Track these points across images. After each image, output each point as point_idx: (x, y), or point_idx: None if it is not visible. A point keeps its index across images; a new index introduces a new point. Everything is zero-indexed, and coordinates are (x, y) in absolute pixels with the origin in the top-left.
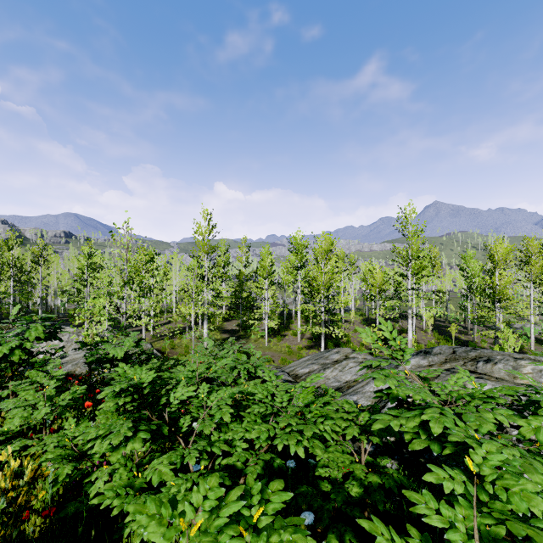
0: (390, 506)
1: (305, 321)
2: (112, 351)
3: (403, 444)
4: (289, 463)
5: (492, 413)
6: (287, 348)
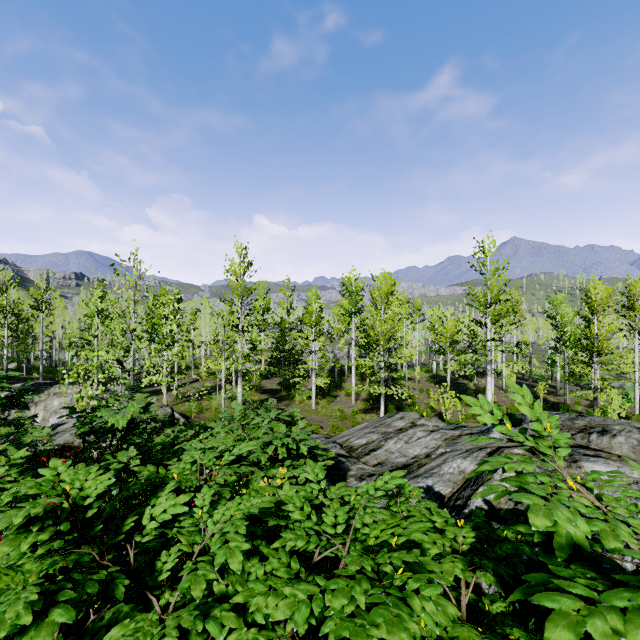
0: None
1: (360, 379)
2: (111, 420)
3: None
4: None
5: None
6: (338, 411)
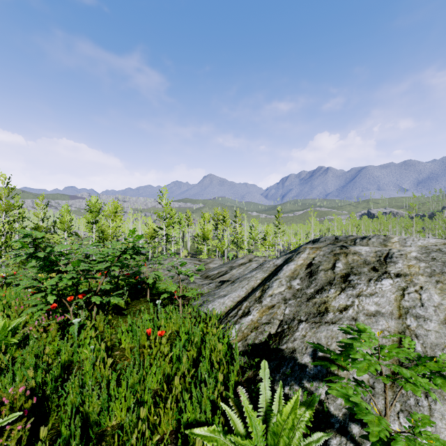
0: None
1: None
2: None
3: None
4: None
5: None
6: None
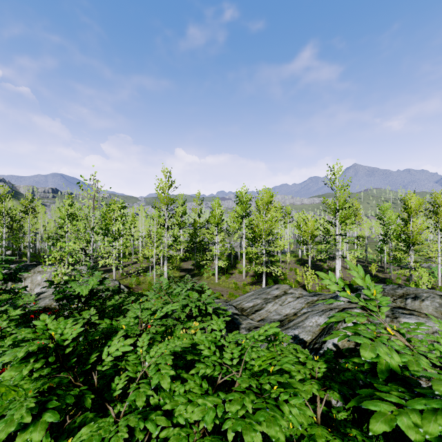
0: None
1: (248, 262)
2: (77, 289)
3: None
4: None
5: None
6: (234, 284)
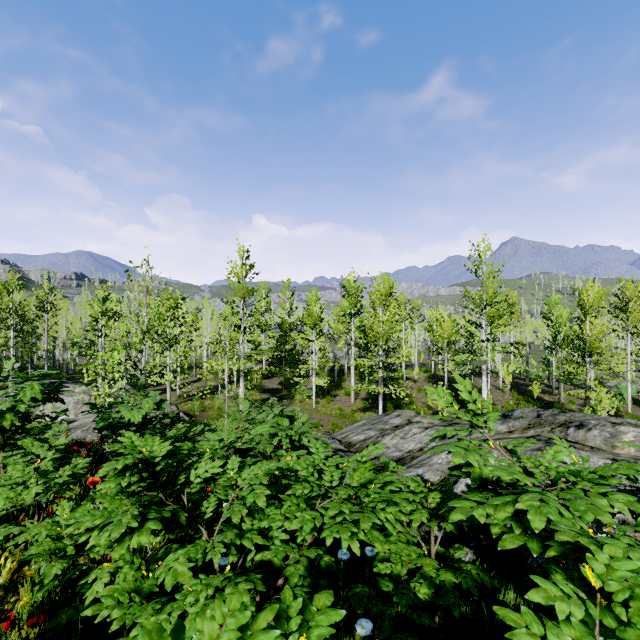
0: (467, 608)
1: (359, 379)
2: (127, 415)
3: (480, 528)
4: (341, 555)
5: (607, 499)
6: (338, 410)
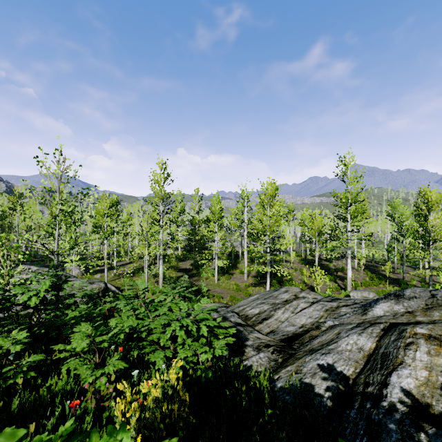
0: None
1: (250, 261)
2: (23, 297)
3: None
4: None
5: None
6: (235, 285)
